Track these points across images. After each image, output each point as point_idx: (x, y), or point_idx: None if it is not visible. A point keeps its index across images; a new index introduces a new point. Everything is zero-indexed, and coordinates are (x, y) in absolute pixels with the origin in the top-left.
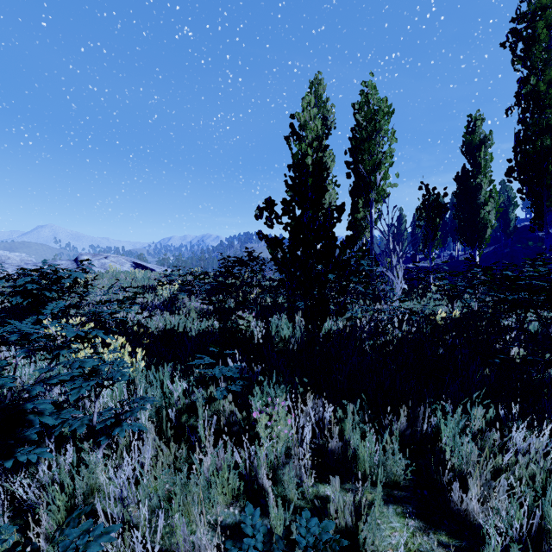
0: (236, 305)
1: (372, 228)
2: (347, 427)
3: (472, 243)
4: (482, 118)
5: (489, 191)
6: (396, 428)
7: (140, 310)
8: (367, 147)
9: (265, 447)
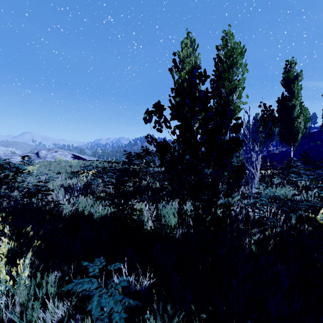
0: (134, 189)
1: (230, 133)
2: None
3: (288, 143)
4: (295, 62)
5: (300, 109)
6: None
7: (63, 192)
8: (227, 75)
9: None
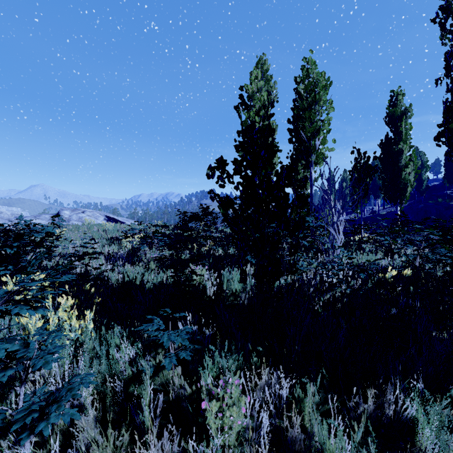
0: (191, 257)
1: (311, 188)
2: (306, 406)
3: (394, 200)
4: (403, 93)
5: (409, 155)
6: (362, 410)
7: (104, 261)
8: (308, 115)
9: (215, 442)
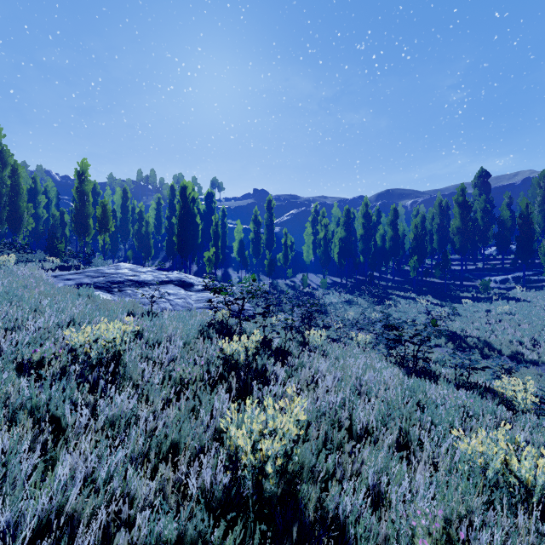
0: None
1: None
2: None
3: None
4: None
5: None
6: None
7: None
8: None
9: None
